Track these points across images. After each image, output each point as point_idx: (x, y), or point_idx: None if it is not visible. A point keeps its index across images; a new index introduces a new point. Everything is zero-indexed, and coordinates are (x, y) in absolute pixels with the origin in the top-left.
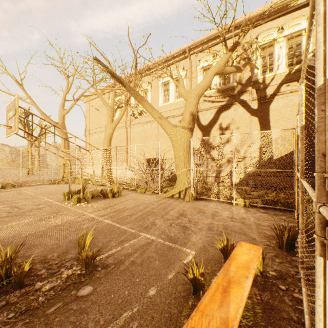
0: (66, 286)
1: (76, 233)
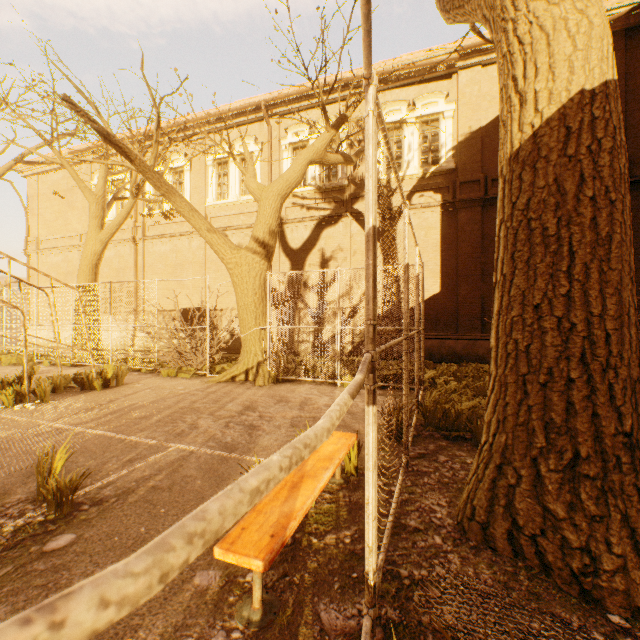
0: (17, 542)
1: (22, 459)
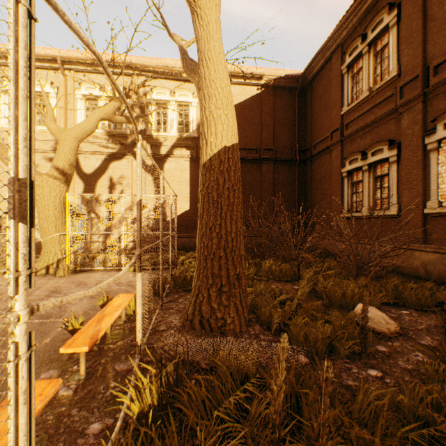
0: None
1: None
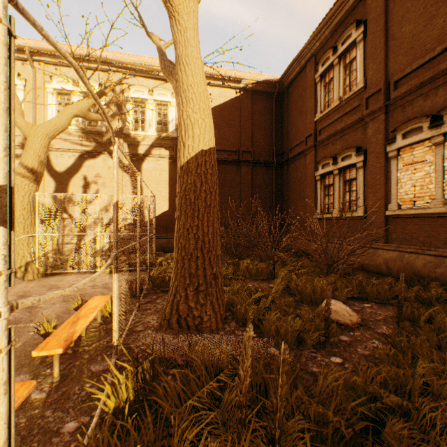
0: None
1: None
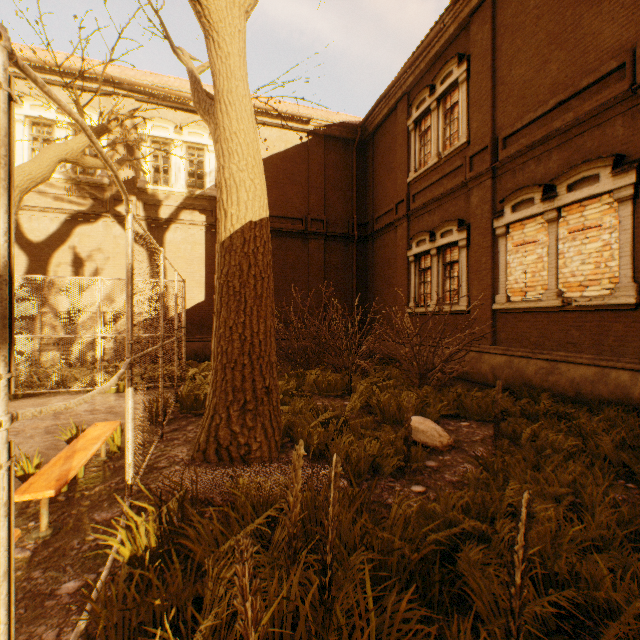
0: None
1: None
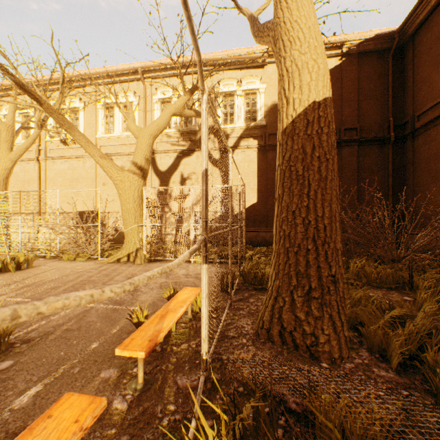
0: None
1: None
